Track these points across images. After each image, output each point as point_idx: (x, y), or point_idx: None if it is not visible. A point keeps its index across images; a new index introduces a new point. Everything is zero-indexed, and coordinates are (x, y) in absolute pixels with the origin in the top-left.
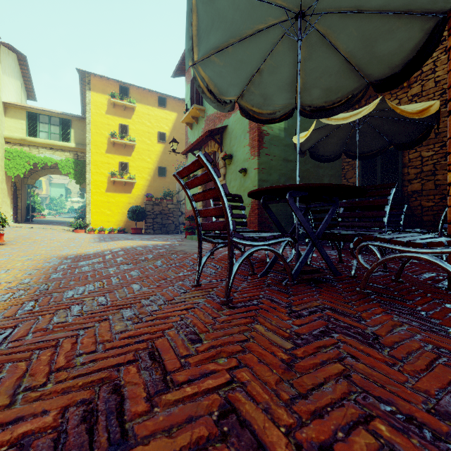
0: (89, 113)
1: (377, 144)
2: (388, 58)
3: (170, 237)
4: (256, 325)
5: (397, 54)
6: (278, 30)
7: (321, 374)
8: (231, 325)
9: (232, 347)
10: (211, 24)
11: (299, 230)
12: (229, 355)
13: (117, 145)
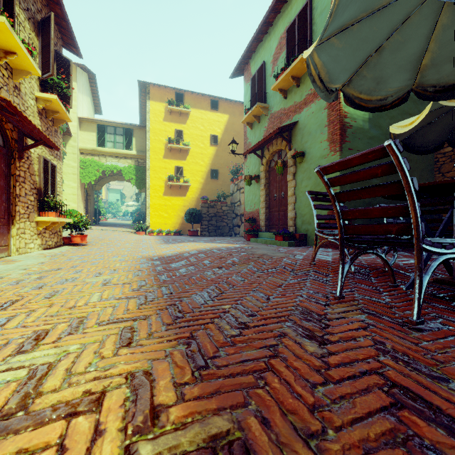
0: (149, 121)
1: None
2: None
3: (229, 239)
4: None
5: None
6: None
7: None
8: None
9: None
10: None
11: None
12: None
13: (173, 150)
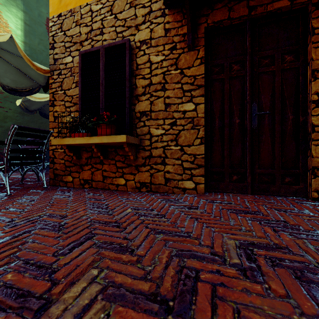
0: None
1: None
2: (37, 77)
3: None
4: None
5: (39, 77)
6: None
7: None
8: None
9: None
10: None
11: None
12: None
13: None
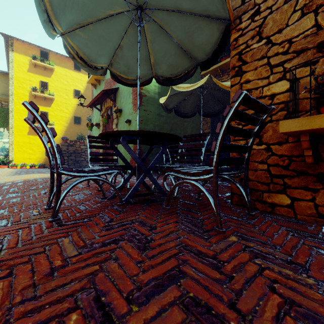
0: (12, 69)
1: (217, 107)
2: (203, 47)
3: None
4: (65, 239)
5: (207, 45)
6: (127, 17)
7: (74, 276)
8: (42, 240)
9: (20, 259)
10: (63, 3)
11: (167, 164)
12: (8, 267)
13: (38, 97)
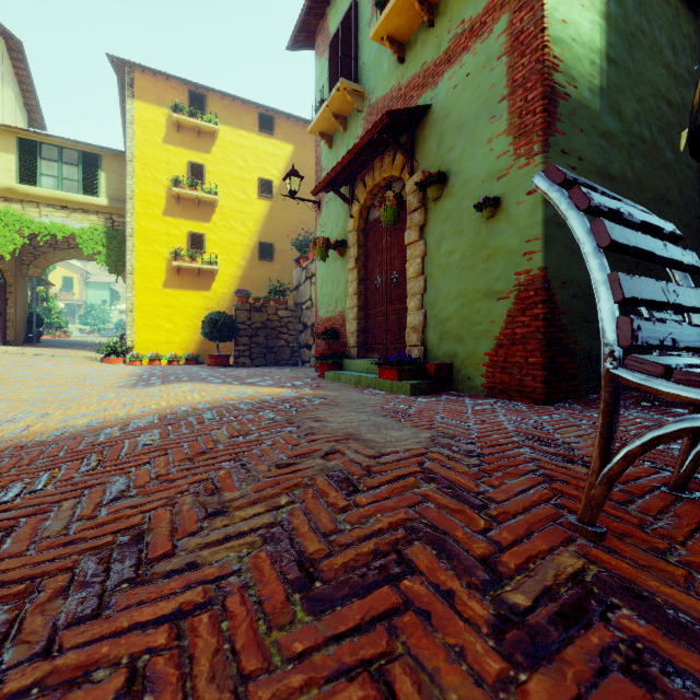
0: (133, 140)
1: None
2: None
3: (285, 373)
4: None
5: None
6: None
7: None
8: None
9: None
10: None
11: None
12: None
13: (184, 201)
